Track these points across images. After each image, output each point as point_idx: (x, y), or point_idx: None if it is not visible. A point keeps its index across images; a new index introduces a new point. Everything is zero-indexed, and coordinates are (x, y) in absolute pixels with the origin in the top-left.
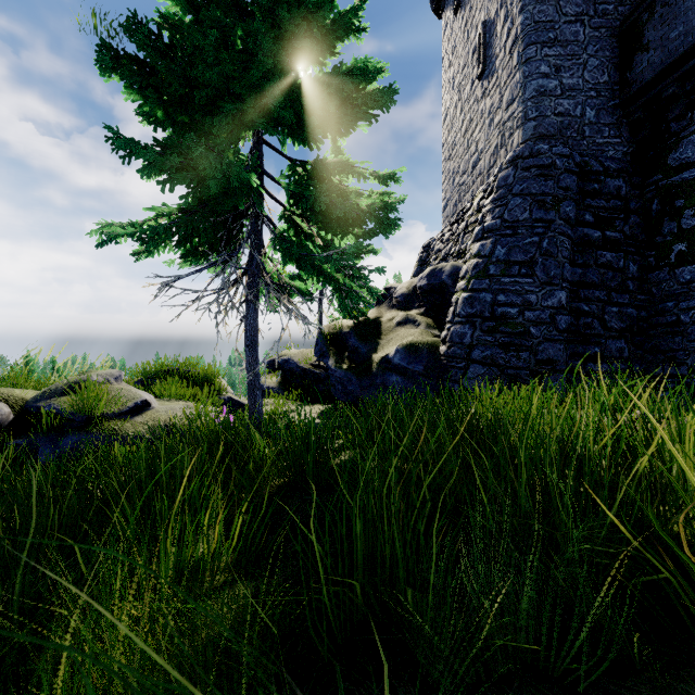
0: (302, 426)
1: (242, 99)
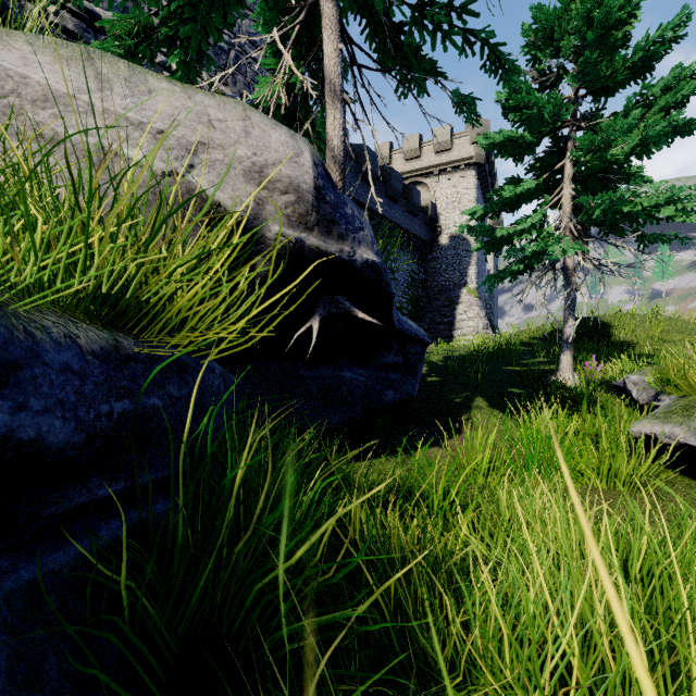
0: (524, 378)
1: None
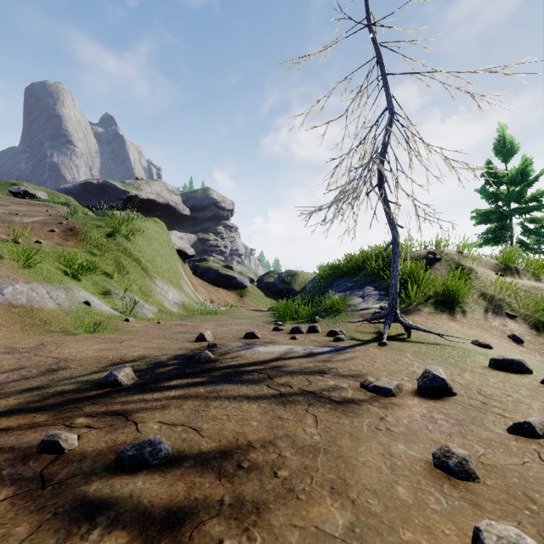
0: None
1: (506, 215)
